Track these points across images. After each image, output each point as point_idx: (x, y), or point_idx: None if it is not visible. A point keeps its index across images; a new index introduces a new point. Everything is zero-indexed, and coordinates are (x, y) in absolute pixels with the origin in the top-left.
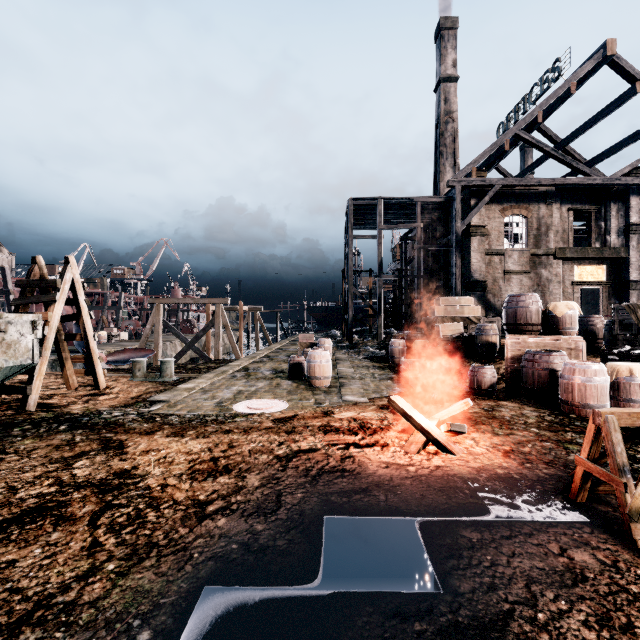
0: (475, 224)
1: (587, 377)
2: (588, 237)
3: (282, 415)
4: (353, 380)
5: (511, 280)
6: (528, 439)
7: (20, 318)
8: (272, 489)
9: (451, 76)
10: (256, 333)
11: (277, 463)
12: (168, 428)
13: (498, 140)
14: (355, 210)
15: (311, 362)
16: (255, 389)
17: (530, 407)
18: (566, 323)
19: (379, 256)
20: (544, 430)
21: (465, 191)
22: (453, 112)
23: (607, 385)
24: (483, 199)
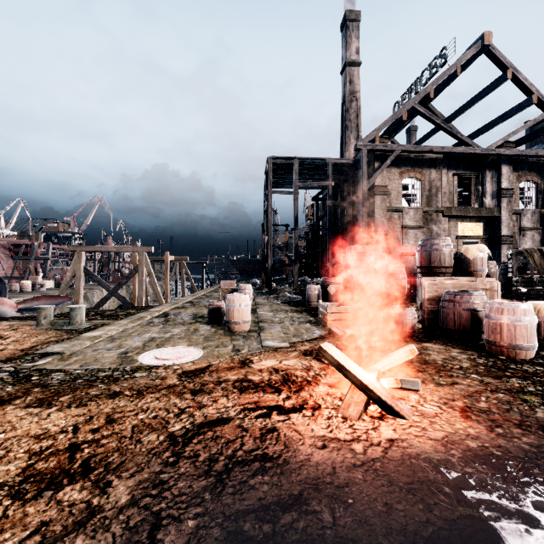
0: (378, 184)
1: (517, 317)
2: (469, 199)
3: (193, 366)
4: (273, 324)
5: (408, 234)
6: (476, 389)
7: None
8: (146, 511)
9: (355, 61)
10: (182, 281)
11: (168, 449)
12: (36, 392)
13: (398, 111)
14: (273, 169)
15: (230, 306)
16: (170, 336)
17: (455, 349)
18: (477, 265)
19: (295, 210)
20: (486, 376)
21: (369, 155)
22: (356, 92)
23: (536, 325)
24: (385, 162)
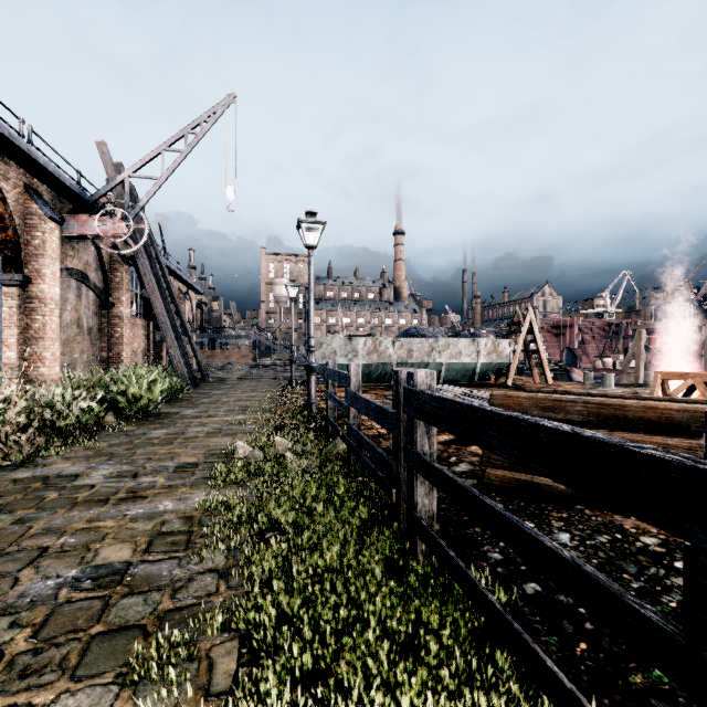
0: None
1: None
2: None
3: None
4: None
5: None
6: None
7: (503, 341)
8: None
9: None
10: None
11: None
12: None
13: None
14: None
15: None
16: None
17: None
18: None
19: None
20: None
21: None
22: None
23: None
24: None
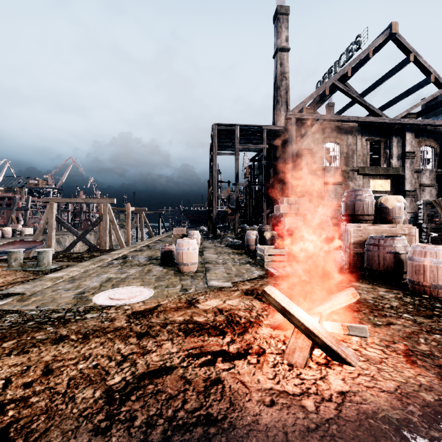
0: (305, 147)
1: (439, 259)
2: (379, 160)
3: (143, 307)
4: (217, 265)
5: (329, 189)
6: (413, 330)
7: None
8: None
9: (285, 47)
10: (141, 228)
11: (102, 410)
12: None
13: (321, 86)
14: (218, 134)
15: (179, 250)
16: (125, 276)
17: (381, 288)
18: (396, 213)
19: (236, 169)
20: (417, 316)
21: (297, 123)
22: (286, 73)
23: None
24: (311, 129)
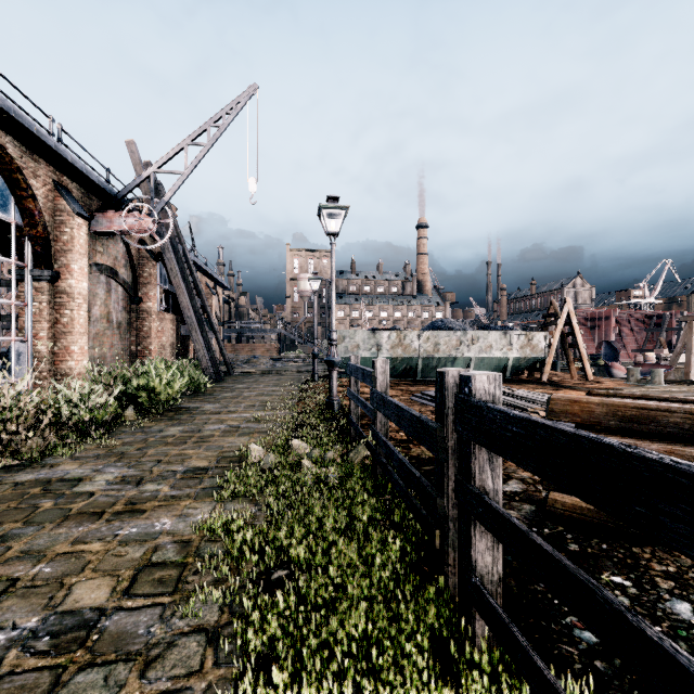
0: None
1: None
2: None
3: None
4: None
5: None
6: None
7: (538, 334)
8: None
9: None
10: None
11: None
12: None
13: None
14: None
15: None
16: None
17: None
18: None
19: None
20: None
21: None
22: None
23: None
24: None
